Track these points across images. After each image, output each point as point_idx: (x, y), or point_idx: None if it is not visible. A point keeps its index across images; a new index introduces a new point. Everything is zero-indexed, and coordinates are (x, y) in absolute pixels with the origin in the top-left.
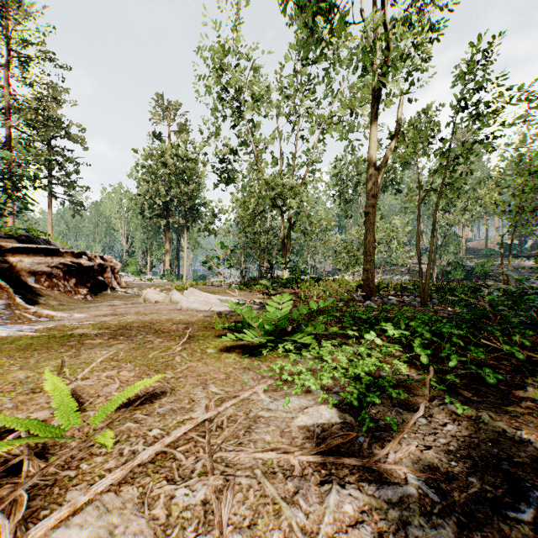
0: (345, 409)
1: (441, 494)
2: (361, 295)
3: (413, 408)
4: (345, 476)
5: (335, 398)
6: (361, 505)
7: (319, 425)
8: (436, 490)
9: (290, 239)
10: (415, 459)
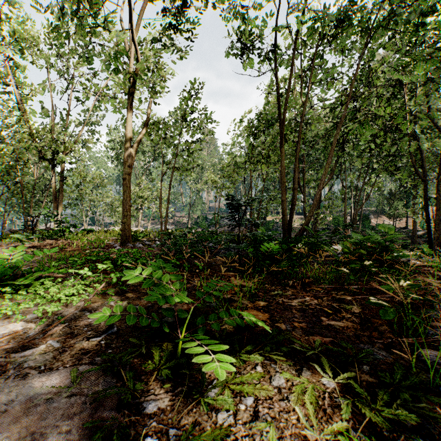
0: (34, 321)
1: (63, 343)
2: (120, 242)
3: (88, 309)
4: (1, 355)
5: (31, 316)
6: (3, 364)
7: (0, 335)
8: (61, 342)
9: (63, 192)
10: (63, 333)
